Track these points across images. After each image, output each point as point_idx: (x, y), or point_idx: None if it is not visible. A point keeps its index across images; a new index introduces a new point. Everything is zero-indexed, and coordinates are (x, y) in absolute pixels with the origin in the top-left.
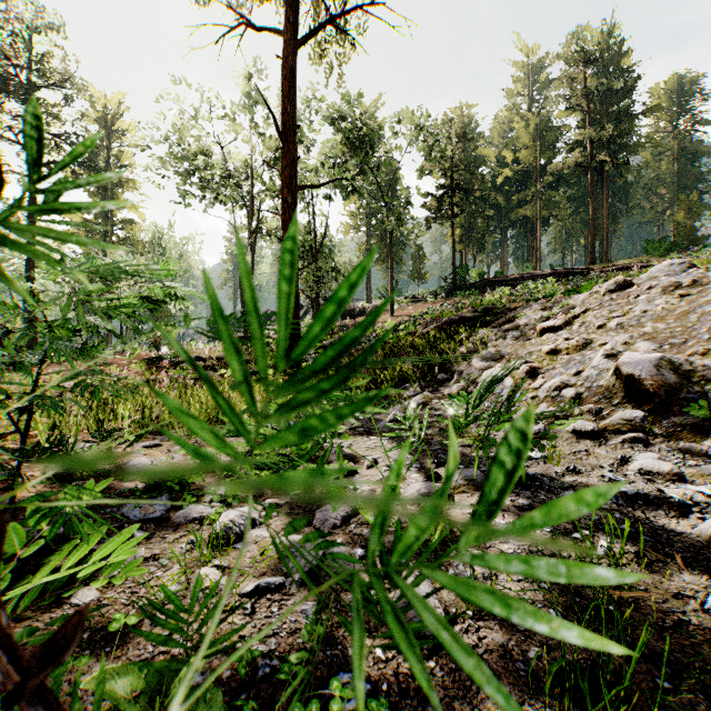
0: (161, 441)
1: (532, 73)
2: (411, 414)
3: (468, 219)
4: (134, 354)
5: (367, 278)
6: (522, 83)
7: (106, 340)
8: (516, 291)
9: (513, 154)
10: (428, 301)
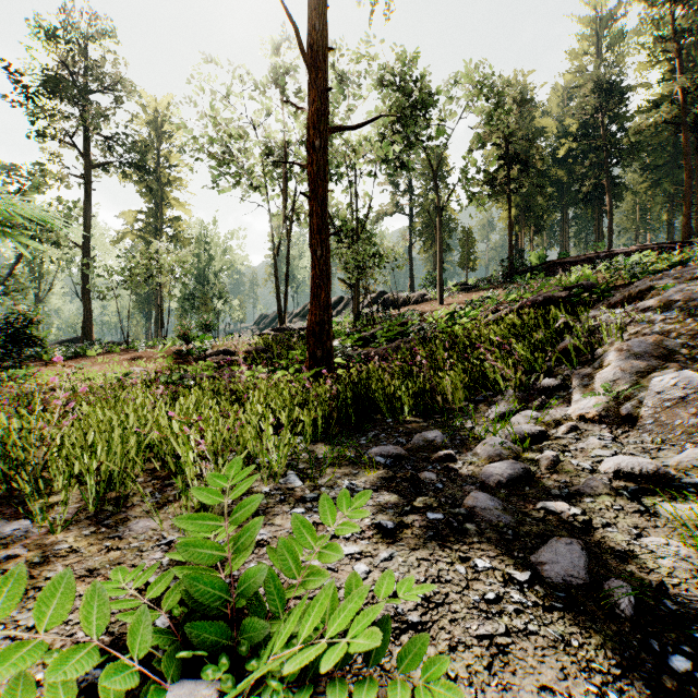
0: None
1: (601, 29)
2: None
3: (524, 198)
4: (166, 348)
5: (410, 267)
6: (588, 41)
7: (156, 334)
8: (615, 264)
9: (578, 122)
10: (481, 288)
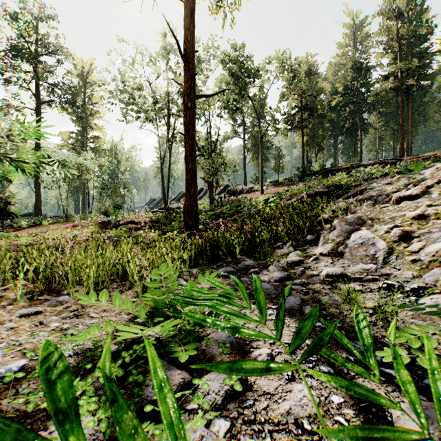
0: (47, 305)
1: (356, 31)
2: (369, 340)
3: (312, 130)
4: (93, 220)
5: (244, 170)
6: (349, 38)
7: (83, 211)
8: (355, 173)
9: (343, 86)
10: (286, 184)
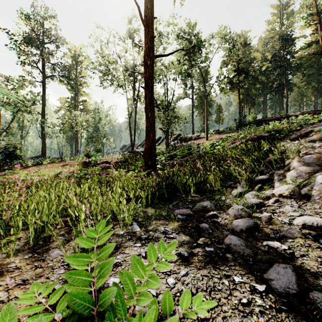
0: None
1: (282, 10)
2: None
3: (246, 90)
4: (79, 160)
5: (192, 123)
6: (276, 16)
7: (75, 154)
8: (291, 120)
9: (271, 54)
10: (226, 132)
